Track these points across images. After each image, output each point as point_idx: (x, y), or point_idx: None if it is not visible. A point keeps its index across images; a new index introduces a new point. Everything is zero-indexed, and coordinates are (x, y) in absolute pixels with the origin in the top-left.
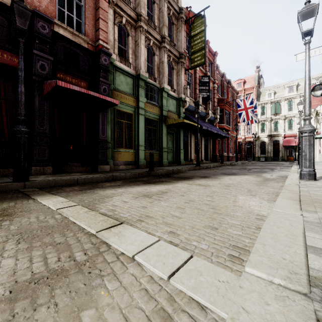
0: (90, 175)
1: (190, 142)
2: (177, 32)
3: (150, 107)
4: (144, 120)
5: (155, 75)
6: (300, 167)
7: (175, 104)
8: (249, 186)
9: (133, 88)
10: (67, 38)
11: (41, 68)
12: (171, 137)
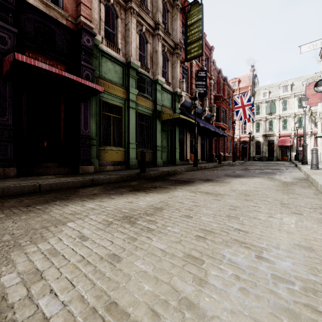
0: (63, 179)
1: (186, 141)
2: (172, 21)
3: (142, 100)
4: (135, 114)
5: (148, 65)
6: (312, 168)
7: (170, 99)
8: (276, 195)
9: (123, 78)
10: (39, 9)
11: (0, 41)
12: (165, 134)
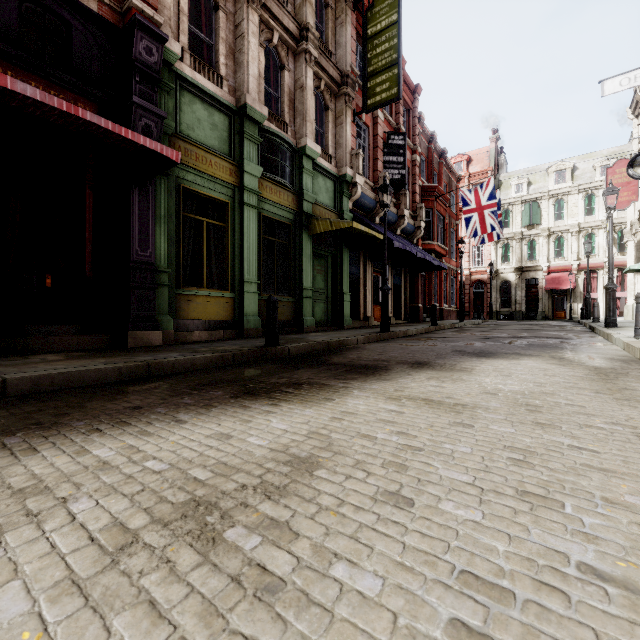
0: (78, 363)
1: (364, 278)
2: (337, 27)
3: (272, 190)
4: (256, 220)
5: (284, 116)
6: (637, 335)
7: (332, 190)
8: (605, 408)
9: (230, 141)
10: None
11: None
12: (322, 264)
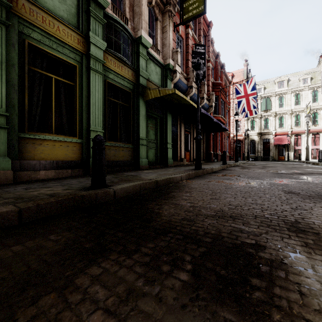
0: None
1: (180, 135)
2: None
3: (115, 64)
4: (101, 83)
5: (125, 13)
6: None
7: (160, 74)
8: None
9: (78, 17)
10: None
11: None
12: (153, 123)
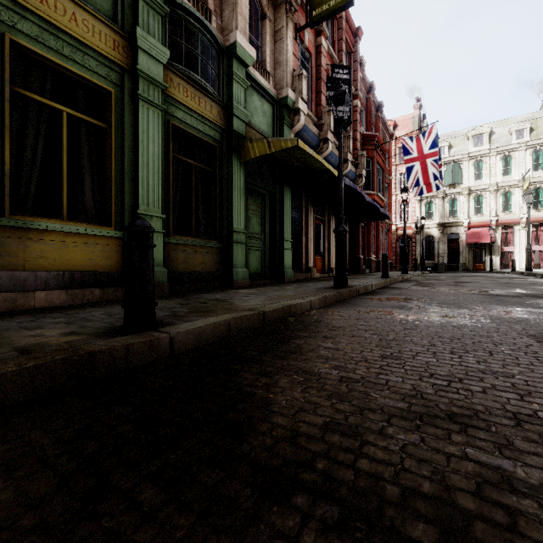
0: None
1: (305, 225)
2: None
3: (187, 92)
4: (160, 126)
5: (207, 1)
6: None
7: (270, 115)
8: None
9: None
10: None
11: None
12: (258, 204)
